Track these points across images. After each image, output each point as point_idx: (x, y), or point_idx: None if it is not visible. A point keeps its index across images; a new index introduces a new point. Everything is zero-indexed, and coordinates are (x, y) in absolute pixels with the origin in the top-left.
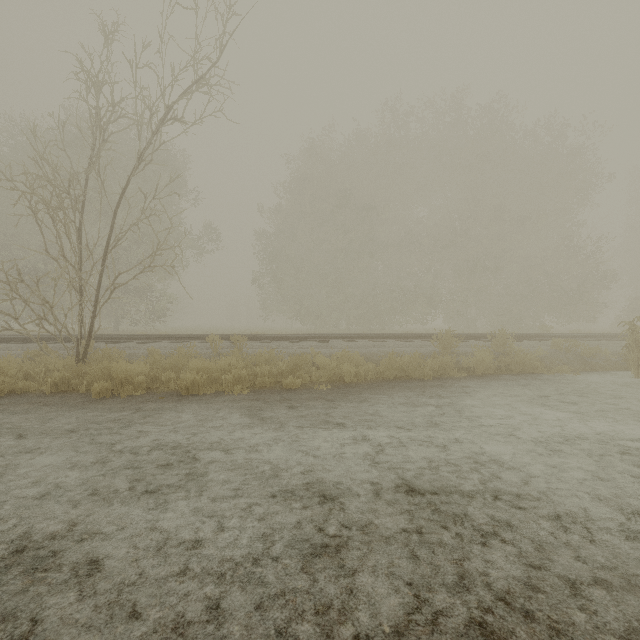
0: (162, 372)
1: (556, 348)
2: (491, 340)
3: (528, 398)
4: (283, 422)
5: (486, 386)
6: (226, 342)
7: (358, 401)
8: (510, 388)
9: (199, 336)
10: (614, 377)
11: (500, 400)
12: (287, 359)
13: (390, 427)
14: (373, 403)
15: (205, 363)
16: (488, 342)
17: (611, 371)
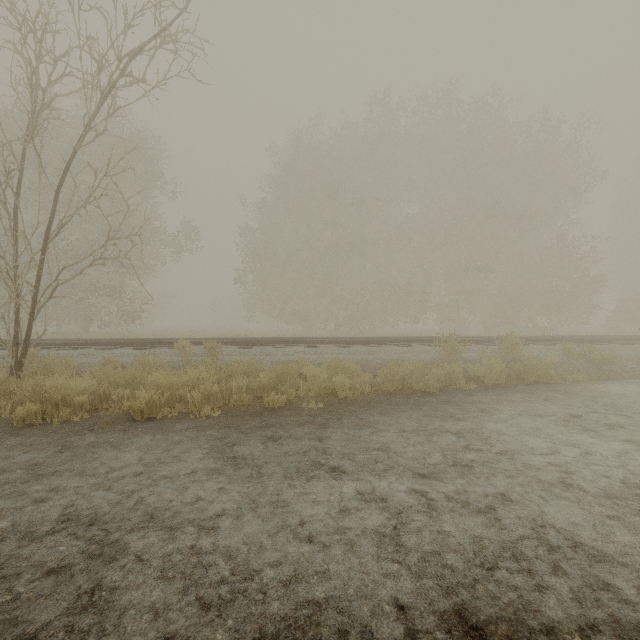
0: (114, 388)
1: (567, 353)
2: (495, 344)
3: (559, 418)
4: (260, 464)
5: (503, 401)
6: (201, 348)
7: (357, 426)
8: (531, 404)
9: (169, 341)
10: (637, 387)
11: (528, 422)
12: (270, 368)
13: (404, 471)
14: (376, 429)
15: (167, 377)
16: (492, 346)
17: (629, 379)
